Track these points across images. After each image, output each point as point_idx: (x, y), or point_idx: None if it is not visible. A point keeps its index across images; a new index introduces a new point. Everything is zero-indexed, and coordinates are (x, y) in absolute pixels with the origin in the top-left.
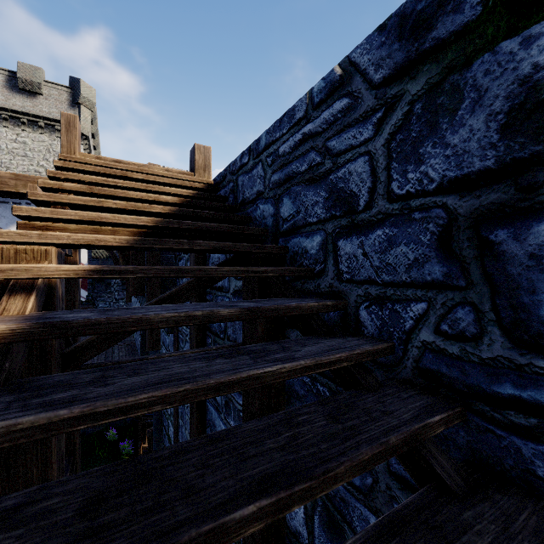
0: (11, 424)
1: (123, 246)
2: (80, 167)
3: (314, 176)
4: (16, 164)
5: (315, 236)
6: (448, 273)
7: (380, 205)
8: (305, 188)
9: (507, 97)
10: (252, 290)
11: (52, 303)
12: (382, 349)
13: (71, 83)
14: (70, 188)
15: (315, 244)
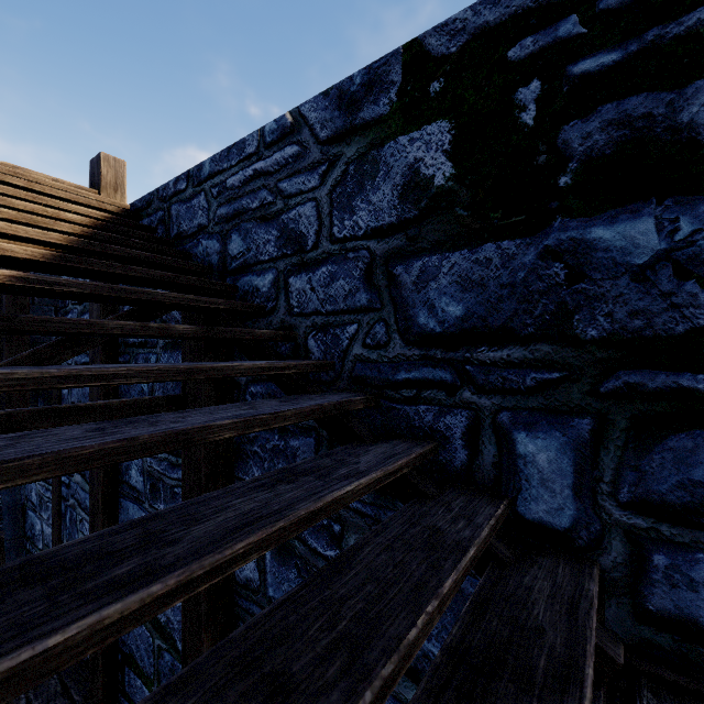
0: (8, 373)
1: (37, 261)
2: None
3: (266, 214)
4: None
5: (267, 274)
6: (371, 299)
7: (325, 246)
8: (257, 225)
9: (402, 175)
10: None
11: None
12: (325, 364)
13: None
14: None
15: (267, 282)
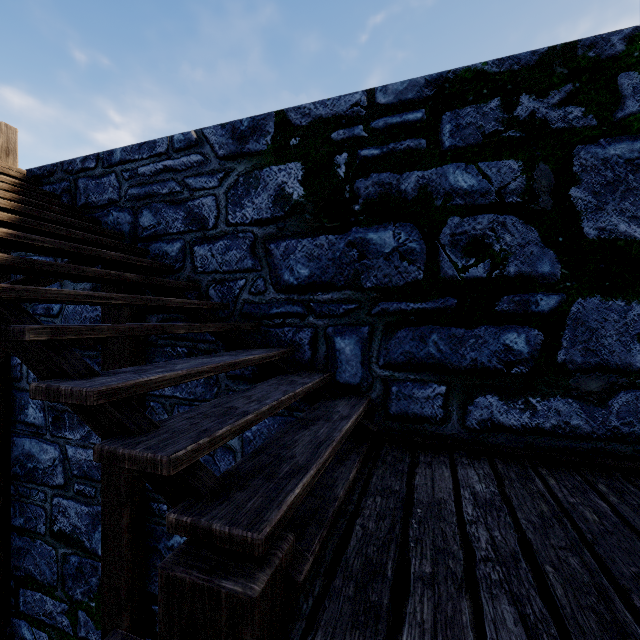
0: (60, 290)
1: (5, 222)
2: None
3: (174, 199)
4: None
5: (176, 243)
6: (254, 264)
7: (222, 227)
8: (166, 206)
9: (274, 190)
10: None
11: None
12: (224, 305)
13: None
14: None
15: (176, 248)
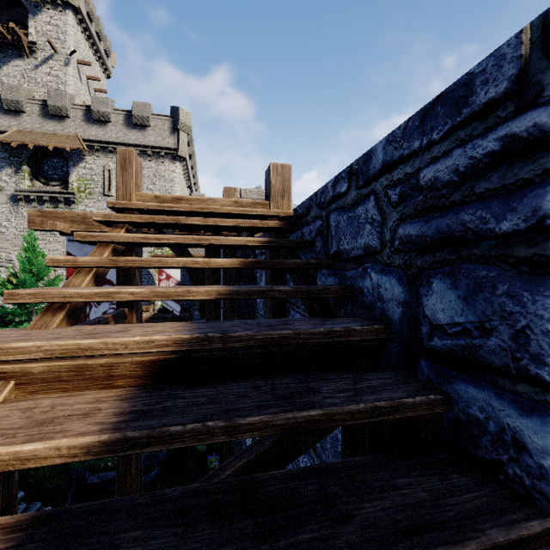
0: None
1: (79, 460)
2: (123, 218)
3: None
4: None
5: None
6: None
7: None
8: (514, 278)
9: None
10: None
11: None
12: None
13: (172, 112)
14: (87, 263)
15: None
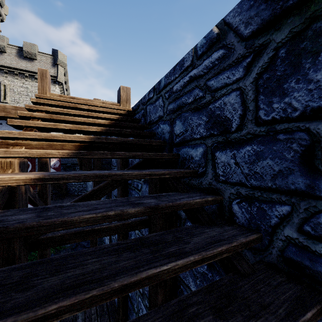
0: None
1: (65, 157)
2: (47, 102)
3: (197, 106)
4: (22, 100)
5: (198, 148)
6: (311, 185)
7: (249, 127)
8: (191, 114)
9: None
10: (155, 183)
11: (14, 198)
12: (253, 240)
13: (53, 53)
14: (38, 116)
15: (198, 153)
